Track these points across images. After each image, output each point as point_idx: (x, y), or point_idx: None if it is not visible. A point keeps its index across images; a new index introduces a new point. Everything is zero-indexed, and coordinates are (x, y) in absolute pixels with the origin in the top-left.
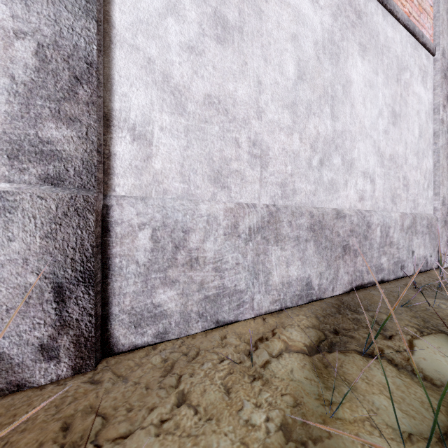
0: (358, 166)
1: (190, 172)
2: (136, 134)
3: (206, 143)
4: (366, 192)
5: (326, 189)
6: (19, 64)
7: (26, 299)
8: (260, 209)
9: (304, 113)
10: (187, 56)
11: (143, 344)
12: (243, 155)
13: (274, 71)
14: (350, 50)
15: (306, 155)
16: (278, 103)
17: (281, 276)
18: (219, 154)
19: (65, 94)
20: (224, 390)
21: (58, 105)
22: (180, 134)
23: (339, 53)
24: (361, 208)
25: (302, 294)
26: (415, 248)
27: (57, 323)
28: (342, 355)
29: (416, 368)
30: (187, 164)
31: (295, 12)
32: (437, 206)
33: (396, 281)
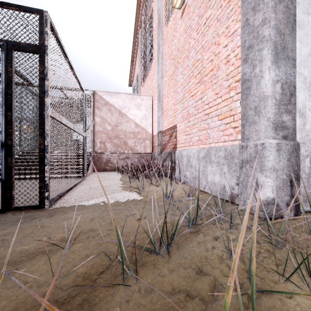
0: None
1: None
2: (300, 114)
3: None
4: None
5: None
6: (277, 93)
7: (283, 184)
8: None
9: None
10: None
11: (307, 210)
12: None
13: None
14: None
15: None
16: None
17: None
18: None
19: (288, 102)
20: None
21: (286, 106)
22: None
23: None
24: None
25: None
26: None
27: (290, 195)
28: None
29: None
30: None
31: None
32: None
33: None
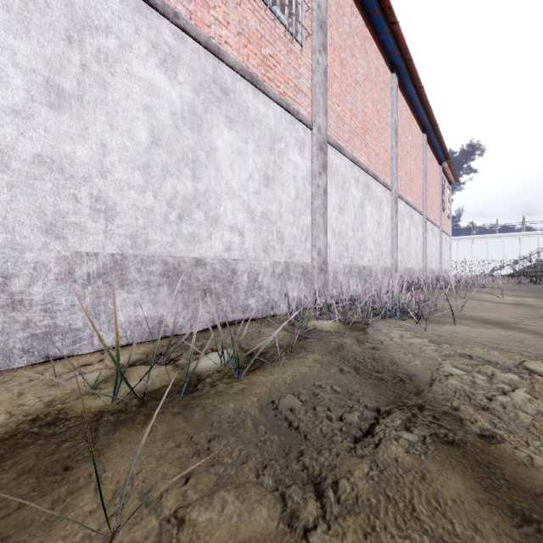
0: (224, 221)
1: (15, 224)
2: None
3: (36, 198)
4: (234, 243)
5: (186, 240)
6: None
7: None
8: (103, 258)
9: (160, 174)
10: (11, 119)
11: None
12: (84, 209)
13: (122, 136)
14: (215, 121)
15: (162, 211)
16: (128, 164)
17: (128, 315)
18: (53, 208)
19: None
20: (17, 394)
21: None
22: (2, 189)
23: (202, 124)
24: (228, 257)
25: (154, 331)
26: (288, 291)
27: None
28: (144, 365)
29: (105, 345)
30: (12, 217)
31: (149, 85)
32: (314, 256)
33: (263, 319)
